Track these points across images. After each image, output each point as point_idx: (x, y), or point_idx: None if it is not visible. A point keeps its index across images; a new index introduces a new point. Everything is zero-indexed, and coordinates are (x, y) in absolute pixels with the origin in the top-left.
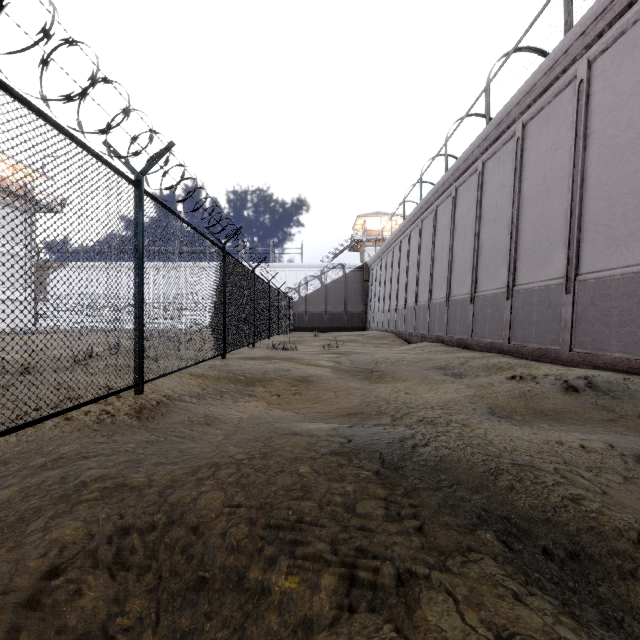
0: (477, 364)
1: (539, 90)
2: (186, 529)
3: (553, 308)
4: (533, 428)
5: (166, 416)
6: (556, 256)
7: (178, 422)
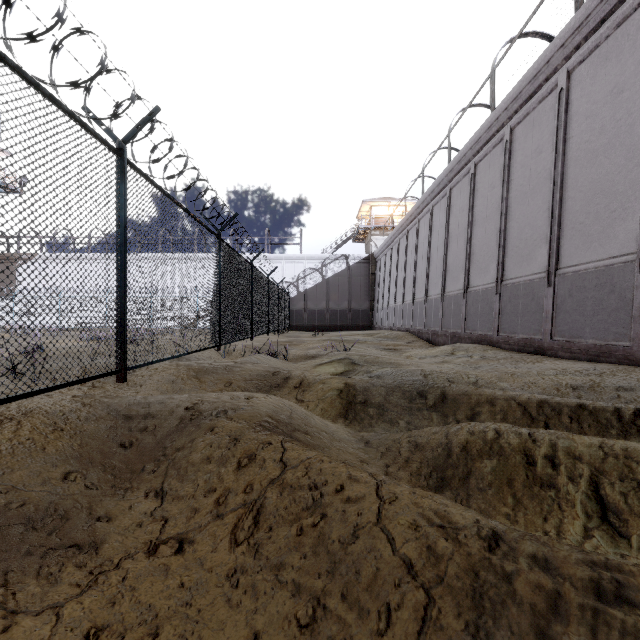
0: (632, 390)
1: None
2: None
3: None
4: None
5: None
6: None
7: None
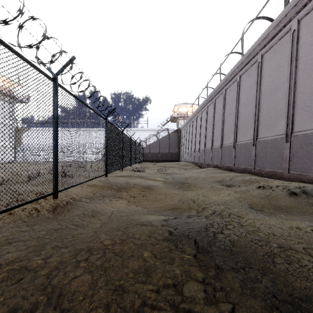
0: (238, 179)
1: (270, 37)
2: (59, 310)
3: (279, 150)
4: (277, 217)
5: (70, 211)
6: (280, 123)
7: (76, 214)
